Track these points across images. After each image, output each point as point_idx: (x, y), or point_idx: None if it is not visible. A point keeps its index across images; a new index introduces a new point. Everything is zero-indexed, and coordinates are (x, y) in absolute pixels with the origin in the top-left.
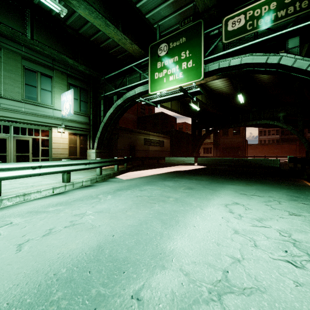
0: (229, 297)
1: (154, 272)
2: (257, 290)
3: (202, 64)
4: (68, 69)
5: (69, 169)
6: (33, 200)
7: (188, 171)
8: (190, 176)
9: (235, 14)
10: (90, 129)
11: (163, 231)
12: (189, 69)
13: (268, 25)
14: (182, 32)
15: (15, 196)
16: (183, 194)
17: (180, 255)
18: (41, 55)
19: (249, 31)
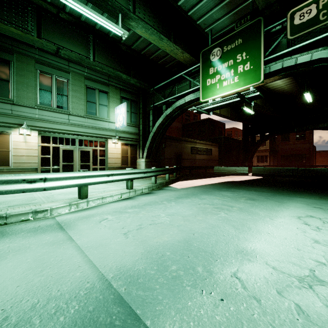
0: (320, 287)
1: (243, 263)
2: None
3: (262, 65)
4: (120, 83)
5: (132, 177)
6: (110, 202)
7: (243, 181)
8: (247, 187)
9: (304, 5)
10: (139, 139)
11: (239, 235)
12: (246, 73)
13: None
14: (238, 34)
15: (97, 199)
16: (246, 205)
17: (263, 254)
18: (99, 73)
19: (323, 22)
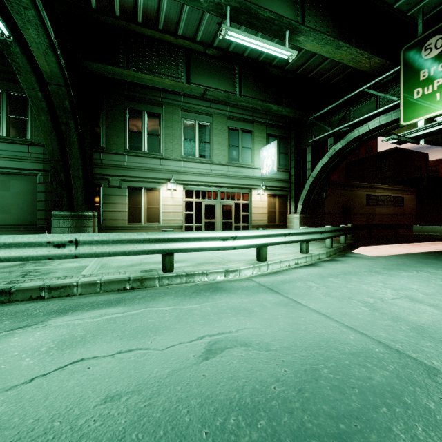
0: None
1: None
2: None
3: None
4: (266, 117)
5: (309, 238)
6: (294, 268)
7: None
8: None
9: None
10: (290, 187)
11: None
12: None
13: None
14: None
15: (275, 263)
16: None
17: None
18: (242, 110)
19: None
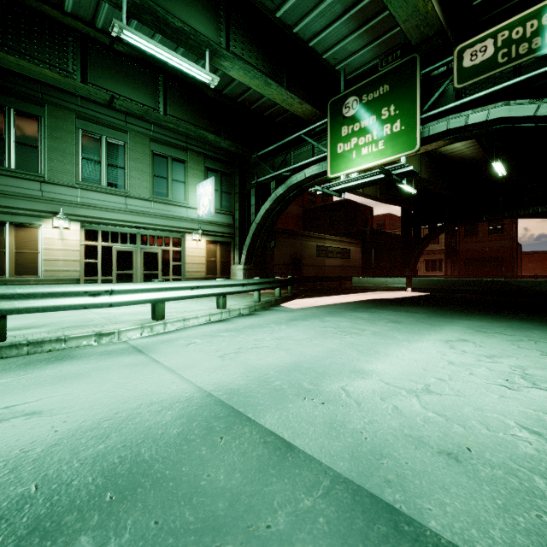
0: (426, 396)
1: (355, 380)
2: (456, 396)
3: (418, 125)
4: (205, 147)
5: (226, 291)
6: (196, 325)
7: (394, 299)
8: (396, 307)
9: (477, 40)
10: (235, 233)
11: (360, 358)
12: (395, 136)
13: (538, 53)
14: (383, 77)
15: (177, 321)
16: (385, 328)
17: (381, 373)
18: (172, 132)
19: (502, 66)
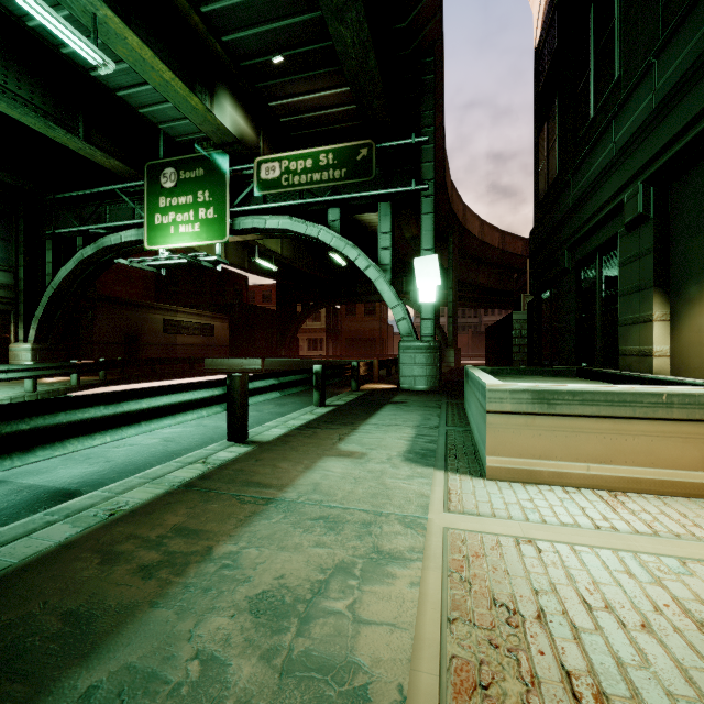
0: None
1: None
2: None
3: (228, 218)
4: None
5: None
6: None
7: None
8: None
9: (270, 158)
10: (18, 298)
11: None
12: (210, 222)
13: (304, 187)
14: (199, 160)
15: None
16: None
17: None
18: None
19: (285, 188)
